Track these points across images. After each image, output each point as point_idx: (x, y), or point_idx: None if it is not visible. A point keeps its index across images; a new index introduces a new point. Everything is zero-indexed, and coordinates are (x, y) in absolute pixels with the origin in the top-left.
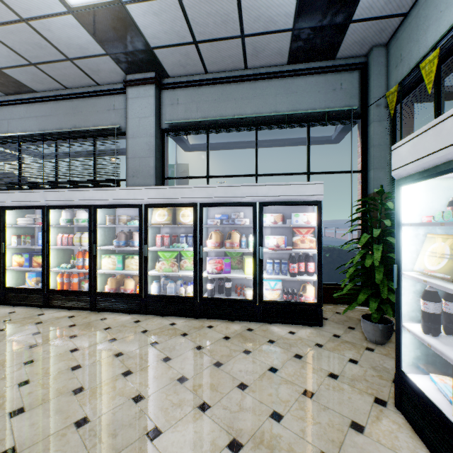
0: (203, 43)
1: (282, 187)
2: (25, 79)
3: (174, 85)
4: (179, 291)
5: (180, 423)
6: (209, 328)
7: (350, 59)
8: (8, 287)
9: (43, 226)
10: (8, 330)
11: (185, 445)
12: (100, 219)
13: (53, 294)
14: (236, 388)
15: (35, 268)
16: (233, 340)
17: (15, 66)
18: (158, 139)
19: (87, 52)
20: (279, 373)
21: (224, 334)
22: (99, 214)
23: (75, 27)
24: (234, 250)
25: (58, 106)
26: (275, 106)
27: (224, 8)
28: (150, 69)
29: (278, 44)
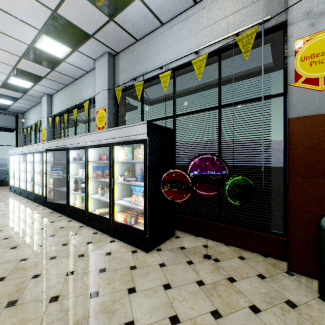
0: None
1: None
2: None
3: None
4: None
5: None
6: None
7: (12, 112)
8: None
9: None
10: None
11: None
12: None
13: None
14: None
15: None
16: None
17: None
18: None
19: None
20: None
21: None
22: None
23: None
24: None
25: None
26: None
27: None
28: None
29: None
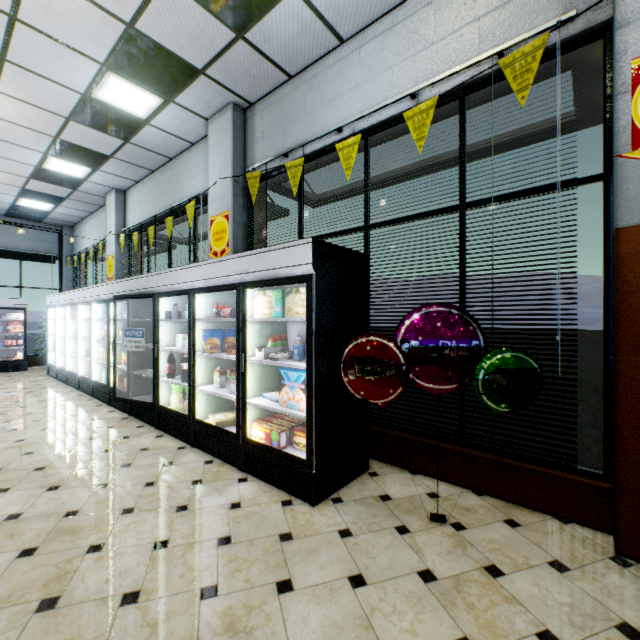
0: None
1: (0, 299)
2: None
3: None
4: None
5: None
6: None
7: (52, 225)
8: None
9: None
10: None
11: None
12: None
13: None
14: None
15: None
16: None
17: None
18: None
19: None
20: None
21: None
22: None
23: None
24: None
25: None
26: None
27: None
28: None
29: None
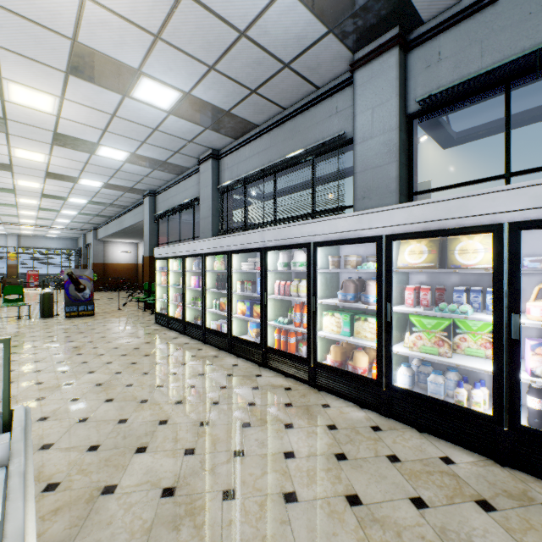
0: None
1: None
2: (248, 114)
3: (431, 32)
4: (454, 394)
5: None
6: None
7: None
8: (233, 336)
9: (261, 271)
10: (228, 389)
11: None
12: (320, 262)
13: (270, 353)
14: None
15: (255, 319)
16: None
17: (240, 101)
18: (403, 132)
19: (305, 43)
20: None
21: None
22: (319, 254)
23: (291, 9)
24: None
25: (276, 134)
26: None
27: None
28: (390, 24)
29: None
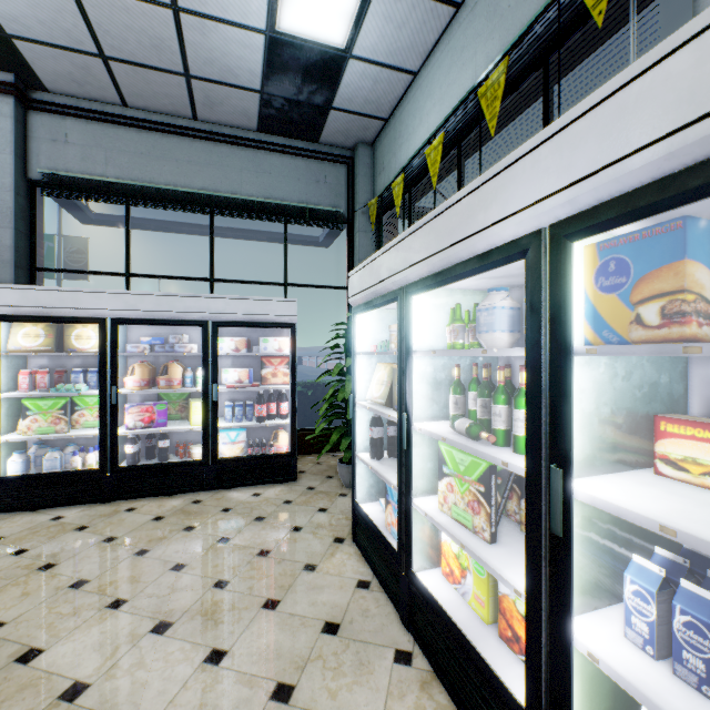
0: (119, 62)
1: (246, 303)
2: None
3: (59, 108)
4: (70, 463)
5: (77, 631)
6: (128, 511)
7: (335, 148)
8: None
9: None
10: None
11: (86, 650)
12: None
13: None
14: (169, 572)
15: None
16: (170, 519)
17: None
18: (23, 196)
19: None
20: (232, 541)
21: (155, 514)
22: None
23: None
24: (174, 390)
25: None
26: (241, 185)
27: (155, 29)
28: (3, 65)
29: (243, 103)
